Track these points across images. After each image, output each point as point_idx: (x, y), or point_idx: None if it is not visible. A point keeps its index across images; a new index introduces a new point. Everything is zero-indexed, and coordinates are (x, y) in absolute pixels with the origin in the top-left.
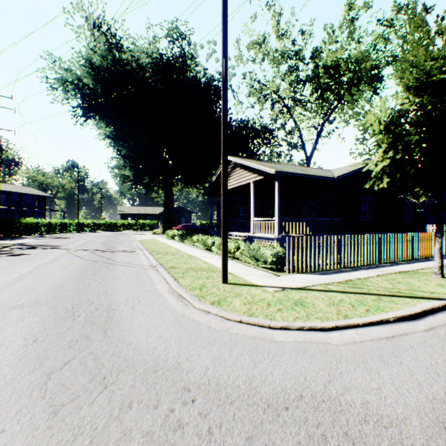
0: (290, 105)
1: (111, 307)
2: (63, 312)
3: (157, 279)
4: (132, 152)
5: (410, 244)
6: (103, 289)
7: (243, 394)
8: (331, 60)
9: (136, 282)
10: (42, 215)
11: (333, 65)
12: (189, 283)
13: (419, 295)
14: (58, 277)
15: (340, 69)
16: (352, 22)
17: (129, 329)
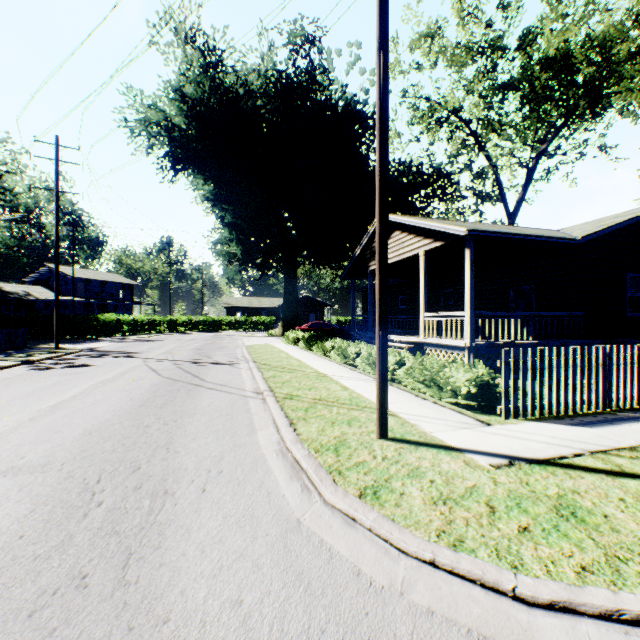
0: (482, 130)
1: (163, 485)
2: (75, 491)
3: (261, 420)
4: (239, 218)
5: None
6: (166, 438)
7: None
8: (555, 47)
9: (224, 425)
10: (127, 310)
11: (558, 56)
12: (314, 435)
13: None
14: (109, 408)
15: (572, 60)
16: None
17: (175, 562)
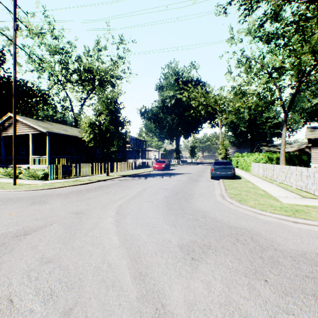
0: (63, 83)
1: None
2: None
3: None
4: None
5: (109, 167)
6: None
7: (28, 196)
8: (88, 67)
9: None
10: None
11: (90, 69)
12: None
13: (93, 180)
14: None
15: (93, 73)
16: (99, 52)
17: None
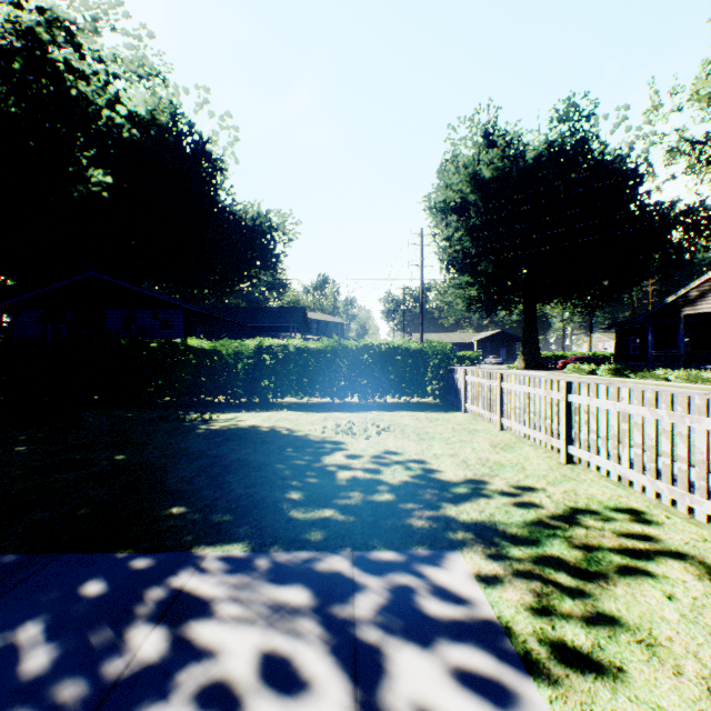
0: None
1: None
2: None
3: None
4: (496, 267)
5: None
6: None
7: None
8: None
9: None
10: None
11: None
12: None
13: None
14: None
15: None
16: None
17: None
